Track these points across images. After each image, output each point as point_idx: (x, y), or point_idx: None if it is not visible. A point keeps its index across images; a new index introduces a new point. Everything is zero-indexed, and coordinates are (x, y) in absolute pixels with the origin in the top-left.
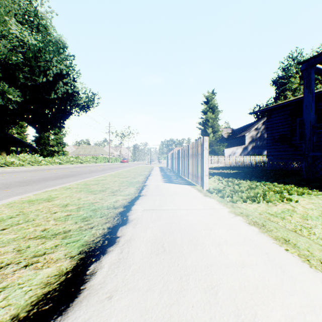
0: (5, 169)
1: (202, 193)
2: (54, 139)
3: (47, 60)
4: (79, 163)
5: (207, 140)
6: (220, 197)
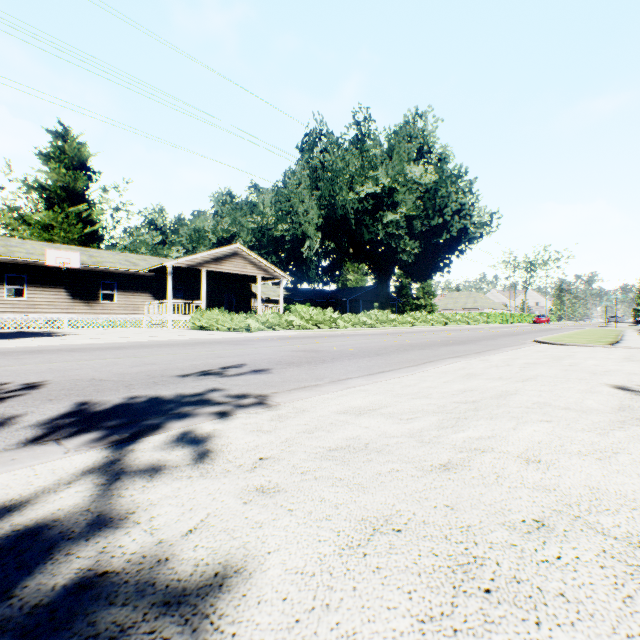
0: (421, 328)
1: None
2: (419, 288)
3: (443, 196)
4: (465, 323)
5: None
6: None
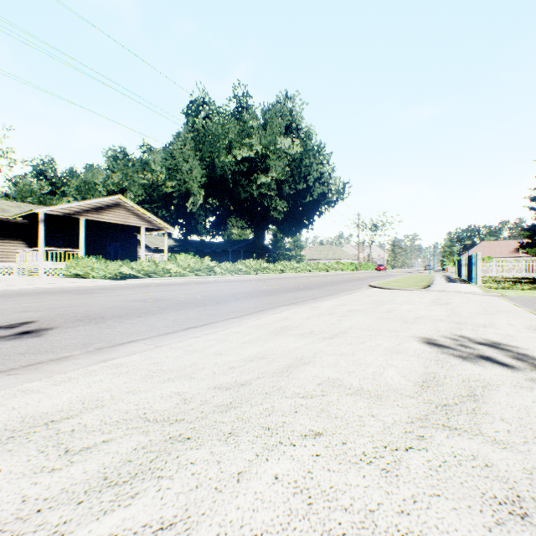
0: (288, 275)
1: (470, 285)
2: (291, 242)
3: (307, 165)
4: (325, 270)
5: (479, 254)
6: (478, 286)
